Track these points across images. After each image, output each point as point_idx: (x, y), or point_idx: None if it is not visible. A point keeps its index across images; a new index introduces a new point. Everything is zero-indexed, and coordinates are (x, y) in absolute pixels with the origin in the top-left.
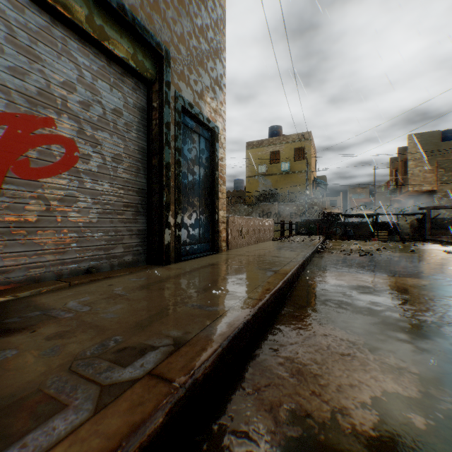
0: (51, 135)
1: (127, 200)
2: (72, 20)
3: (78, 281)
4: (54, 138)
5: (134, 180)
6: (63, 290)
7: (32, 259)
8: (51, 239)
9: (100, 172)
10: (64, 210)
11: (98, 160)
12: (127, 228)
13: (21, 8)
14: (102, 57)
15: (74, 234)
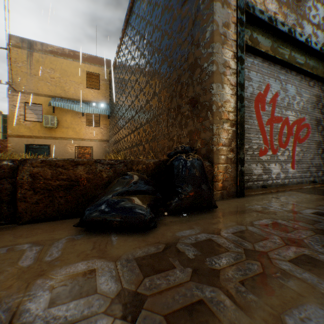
0: (303, 124)
1: (321, 148)
2: (312, 73)
3: (320, 185)
4: (304, 125)
5: (323, 137)
6: (321, 187)
7: (299, 174)
8: (303, 167)
9: (314, 136)
10: (306, 154)
11: (313, 131)
12: (322, 162)
13: (298, 78)
14: (314, 82)
15: (308, 165)
